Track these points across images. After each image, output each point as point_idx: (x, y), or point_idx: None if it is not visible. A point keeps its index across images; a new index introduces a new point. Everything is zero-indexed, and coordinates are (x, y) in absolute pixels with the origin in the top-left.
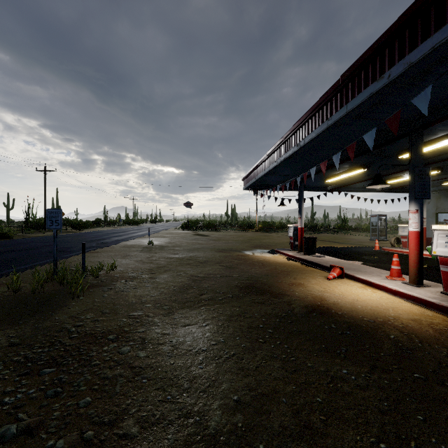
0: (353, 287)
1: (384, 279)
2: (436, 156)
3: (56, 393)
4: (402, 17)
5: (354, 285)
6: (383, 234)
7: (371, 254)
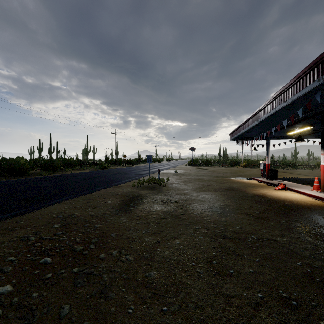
0: (288, 193)
1: (308, 190)
2: None
3: (177, 200)
4: (289, 82)
5: (289, 193)
6: None
7: None
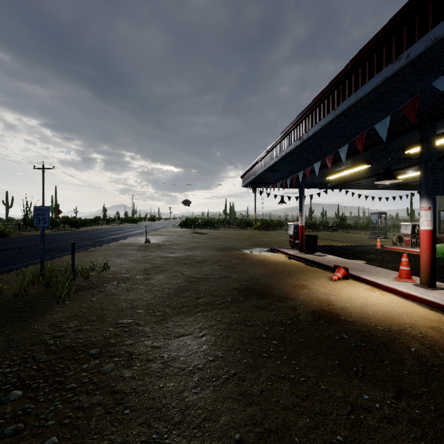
0: (360, 289)
1: (393, 281)
2: (443, 151)
3: (15, 431)
4: None
5: (361, 287)
6: (384, 232)
7: (373, 253)
